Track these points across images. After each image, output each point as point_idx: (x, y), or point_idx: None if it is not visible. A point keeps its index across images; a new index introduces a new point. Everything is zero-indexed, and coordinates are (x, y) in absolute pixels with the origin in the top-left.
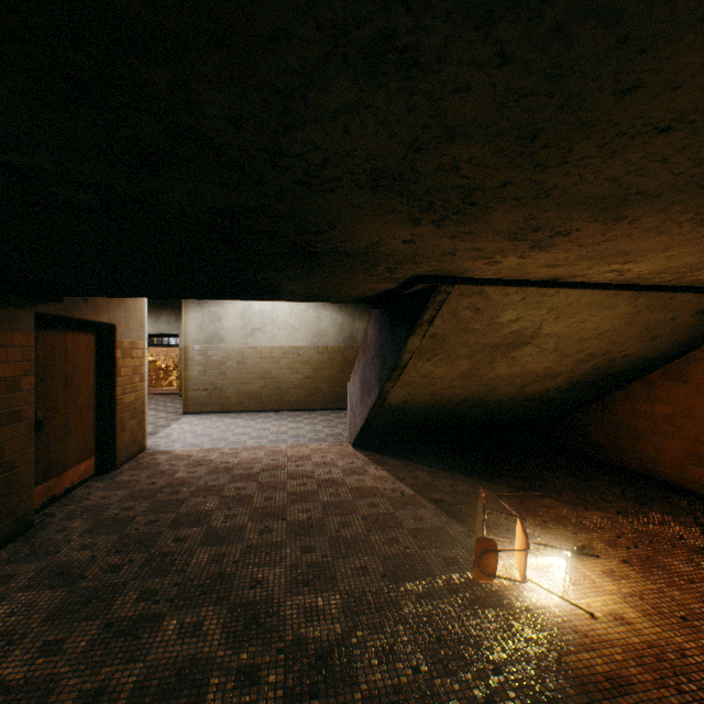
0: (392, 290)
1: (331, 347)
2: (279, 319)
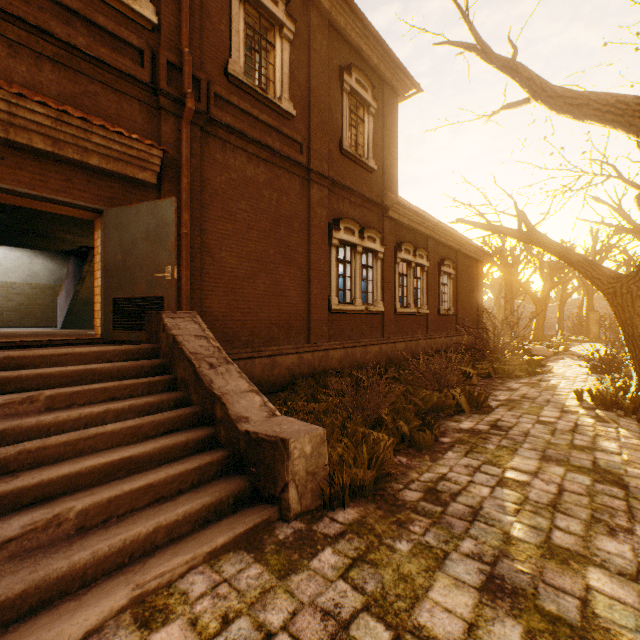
0: (77, 250)
1: (44, 284)
2: None
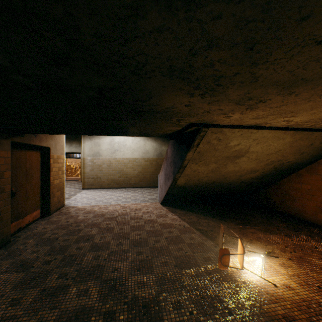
0: (179, 131)
1: (151, 158)
2: (127, 145)
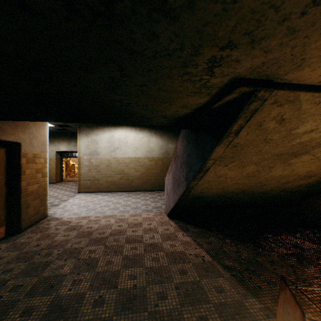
0: (200, 108)
1: (156, 157)
2: (128, 143)
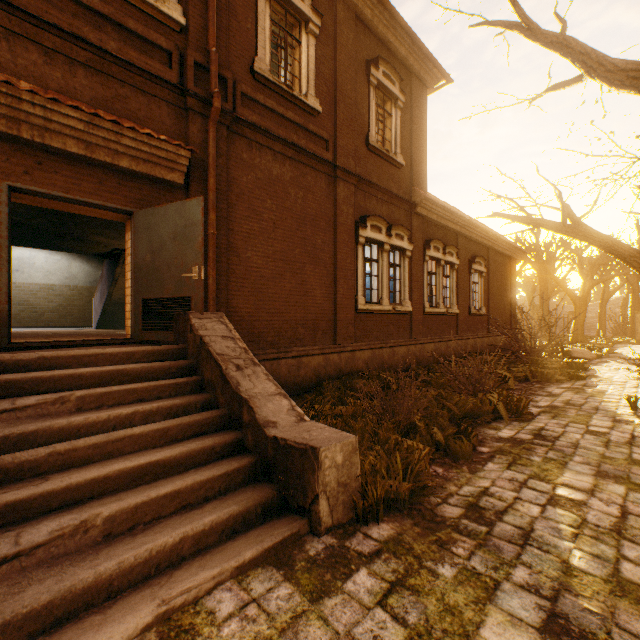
0: (111, 252)
1: (81, 286)
2: (37, 265)
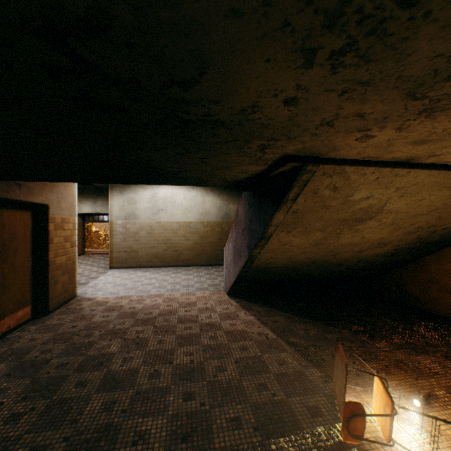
0: (260, 174)
1: (212, 222)
2: (177, 202)
